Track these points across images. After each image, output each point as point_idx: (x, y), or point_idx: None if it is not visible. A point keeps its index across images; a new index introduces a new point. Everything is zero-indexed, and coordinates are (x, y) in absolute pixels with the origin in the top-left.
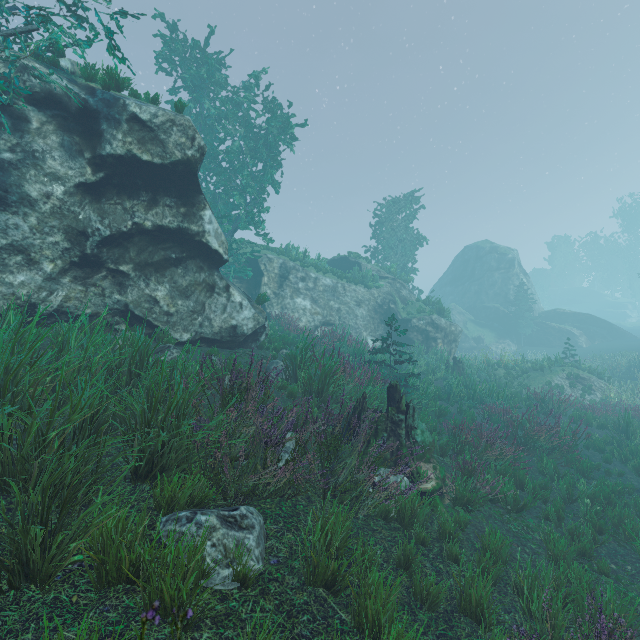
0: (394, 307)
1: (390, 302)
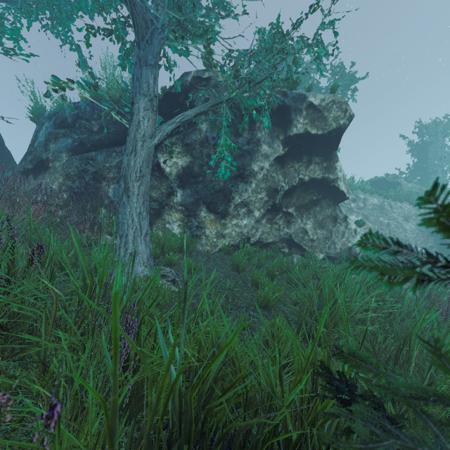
0: None
1: None
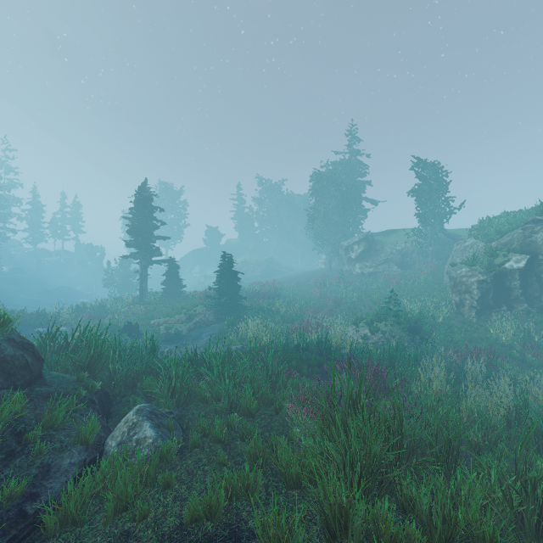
0: None
1: None
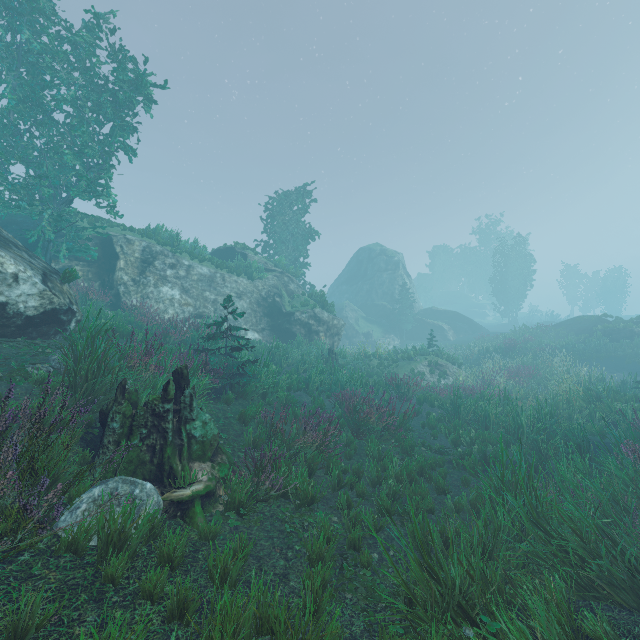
0: (279, 300)
1: (275, 295)
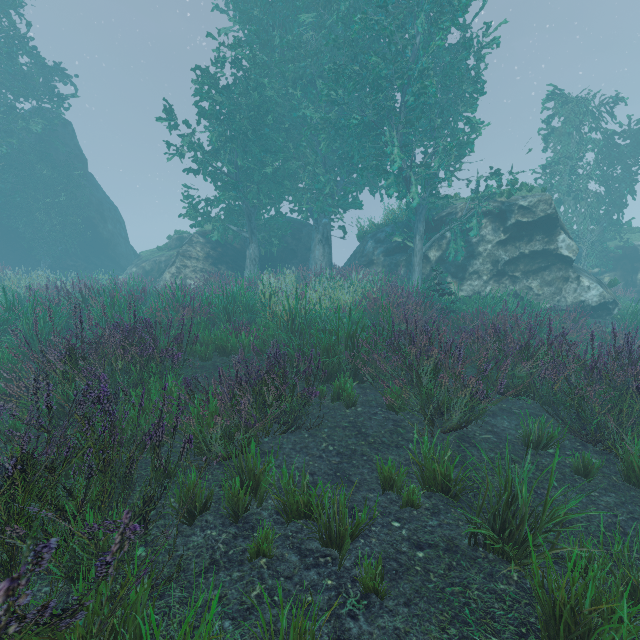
0: None
1: None
